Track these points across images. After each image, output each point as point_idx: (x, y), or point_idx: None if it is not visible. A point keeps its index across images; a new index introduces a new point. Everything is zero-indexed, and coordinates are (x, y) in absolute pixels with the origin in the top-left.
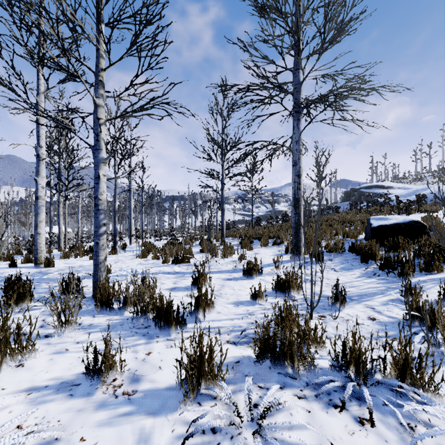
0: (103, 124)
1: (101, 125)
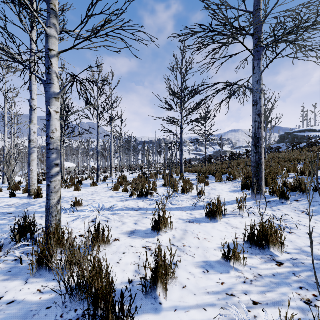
0: (56, 57)
1: (53, 57)
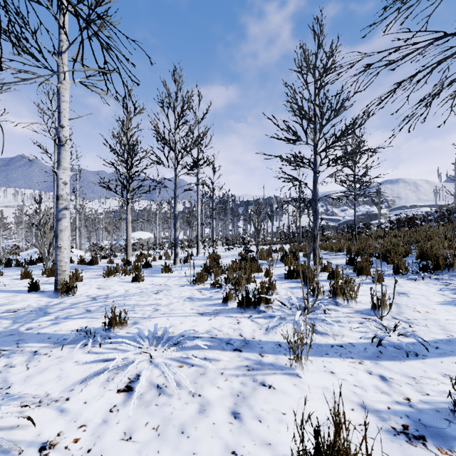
0: None
1: None
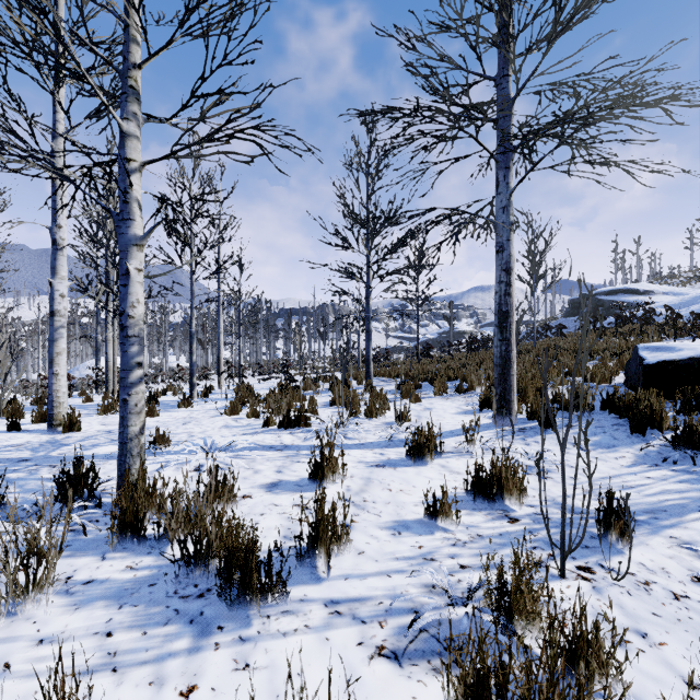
0: (138, 172)
1: (133, 173)
